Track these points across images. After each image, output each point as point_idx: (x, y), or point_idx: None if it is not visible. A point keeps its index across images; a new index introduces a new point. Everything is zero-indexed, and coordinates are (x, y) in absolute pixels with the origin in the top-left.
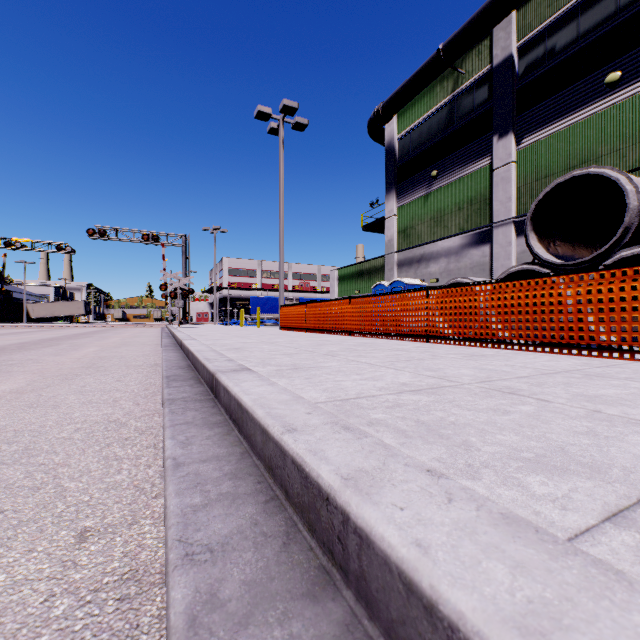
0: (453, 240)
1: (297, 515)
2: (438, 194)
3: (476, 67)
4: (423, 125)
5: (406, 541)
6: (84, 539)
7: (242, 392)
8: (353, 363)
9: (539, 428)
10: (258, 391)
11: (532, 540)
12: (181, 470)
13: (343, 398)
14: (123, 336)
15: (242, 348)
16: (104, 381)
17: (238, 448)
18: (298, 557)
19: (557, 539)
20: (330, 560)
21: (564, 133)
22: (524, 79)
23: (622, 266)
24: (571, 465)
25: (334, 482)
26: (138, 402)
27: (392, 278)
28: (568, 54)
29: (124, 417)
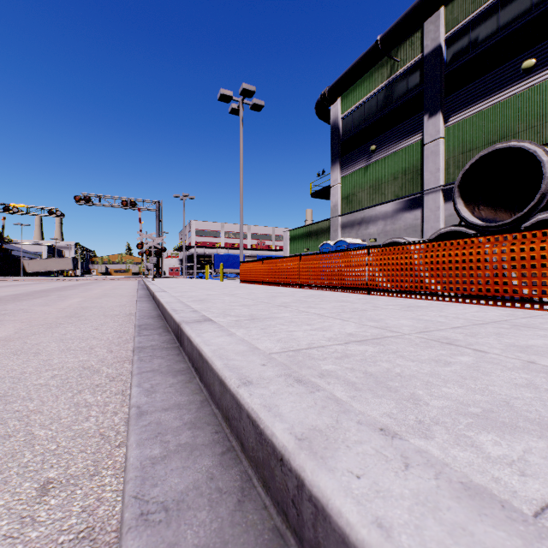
0: (389, 205)
1: (252, 469)
2: (376, 166)
3: (409, 56)
4: (363, 106)
5: (366, 520)
6: (45, 492)
7: (203, 343)
8: (304, 314)
9: (481, 380)
10: (218, 342)
11: (500, 519)
12: (144, 419)
13: (295, 348)
14: (104, 288)
15: (206, 300)
16: (83, 329)
17: (198, 396)
18: (252, 517)
19: (526, 517)
20: (284, 521)
21: (486, 112)
22: (451, 66)
23: (542, 227)
24: (519, 421)
25: (288, 443)
26: (111, 349)
27: (336, 238)
28: (489, 44)
29: (97, 364)
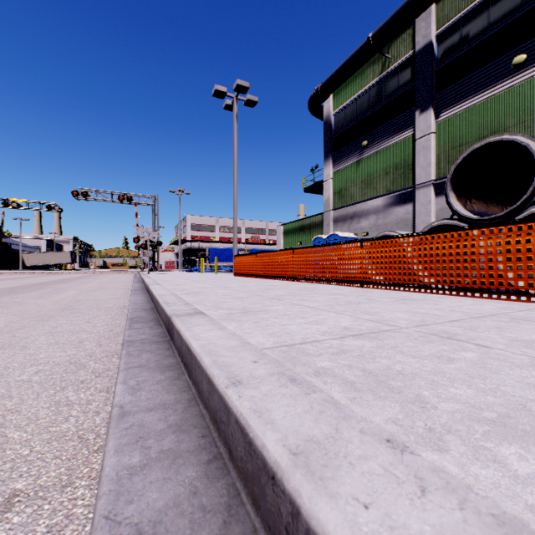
0: (381, 200)
1: (240, 481)
2: (368, 161)
3: (401, 52)
4: (355, 102)
5: None
6: (9, 507)
7: (192, 337)
8: (297, 307)
9: (490, 379)
10: (208, 336)
11: None
12: (125, 421)
13: (289, 343)
14: (101, 281)
15: (199, 292)
16: (75, 322)
17: (186, 394)
18: None
19: None
20: None
21: (476, 108)
22: (442, 62)
23: None
24: None
25: (281, 458)
26: (101, 343)
27: (329, 232)
28: (480, 40)
29: (85, 358)
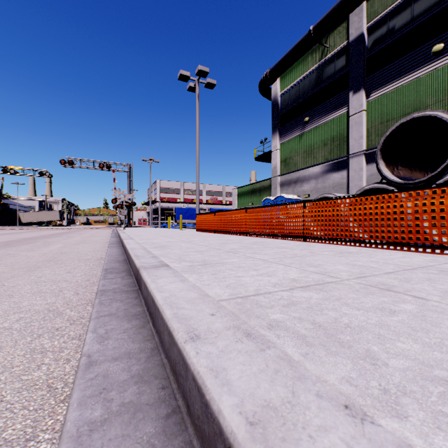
0: (320, 167)
1: (197, 439)
2: (309, 134)
3: (337, 42)
4: (298, 85)
5: None
6: None
7: (156, 289)
8: (250, 259)
9: (433, 333)
10: (170, 288)
11: None
12: (91, 371)
13: (243, 295)
14: (83, 236)
15: (166, 246)
16: (57, 272)
17: (149, 343)
18: None
19: None
20: None
21: (401, 89)
22: (372, 50)
23: None
24: None
25: (238, 429)
26: (78, 292)
27: (276, 194)
28: (404, 32)
29: (62, 306)
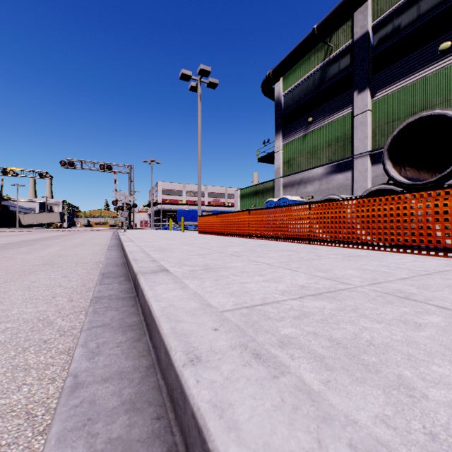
0: (324, 168)
1: None
2: (313, 134)
3: (341, 41)
4: (302, 85)
5: None
6: None
7: (154, 298)
8: (254, 263)
9: None
10: (169, 296)
11: None
12: (76, 395)
13: (249, 304)
14: (83, 238)
15: (166, 249)
16: (52, 277)
17: (145, 360)
18: None
19: None
20: None
21: (407, 88)
22: (377, 49)
23: None
24: None
25: None
26: (72, 298)
27: (279, 196)
28: (410, 30)
29: (53, 315)
